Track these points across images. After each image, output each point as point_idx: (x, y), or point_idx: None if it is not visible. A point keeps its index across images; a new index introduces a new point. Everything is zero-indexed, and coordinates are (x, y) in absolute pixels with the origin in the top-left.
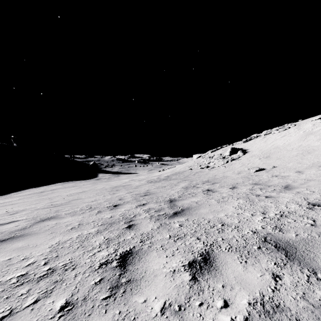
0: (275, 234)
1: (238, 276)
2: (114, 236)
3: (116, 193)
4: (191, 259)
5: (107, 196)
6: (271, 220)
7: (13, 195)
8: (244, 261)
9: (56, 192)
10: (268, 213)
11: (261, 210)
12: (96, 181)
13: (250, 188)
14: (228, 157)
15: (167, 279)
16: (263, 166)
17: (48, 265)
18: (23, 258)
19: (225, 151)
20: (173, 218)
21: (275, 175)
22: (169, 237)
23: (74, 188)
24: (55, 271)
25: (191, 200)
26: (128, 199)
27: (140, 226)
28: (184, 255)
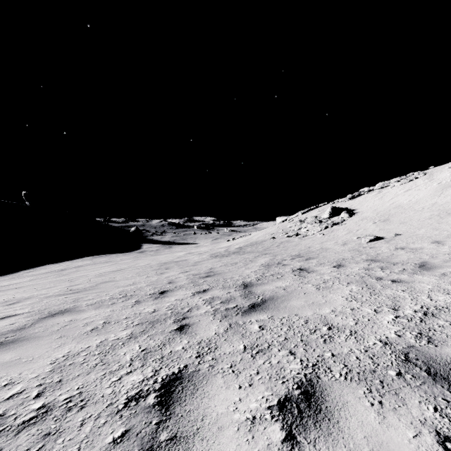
0: (422, 348)
1: (373, 434)
2: (155, 346)
3: (165, 273)
4: (283, 393)
5: (151, 277)
6: (410, 321)
7: (23, 274)
8: (376, 402)
9: (82, 271)
10: (402, 309)
11: (388, 303)
12: (138, 254)
13: (364, 266)
14: (327, 221)
15: (242, 437)
16: (380, 234)
17: (43, 398)
18: (6, 383)
19: (323, 212)
20: (249, 314)
21: (401, 247)
22: (243, 350)
23: (108, 265)
24: (51, 411)
25: (276, 285)
26: (181, 283)
27: (198, 328)
28: (269, 384)
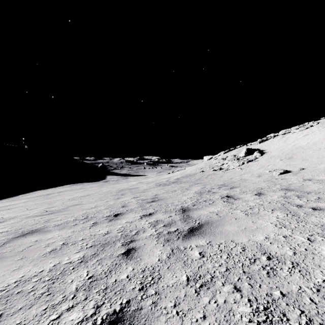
0: None
1: None
2: (101, 273)
3: (120, 198)
4: None
5: (109, 201)
6: None
7: (21, 197)
8: None
9: (62, 195)
10: None
11: (319, 231)
12: (103, 183)
13: (282, 195)
14: (243, 159)
15: None
16: (287, 168)
17: None
18: None
19: (240, 152)
20: (189, 239)
21: (308, 179)
22: (186, 282)
23: (81, 191)
24: None
25: (210, 211)
26: (132, 207)
27: (143, 253)
28: None
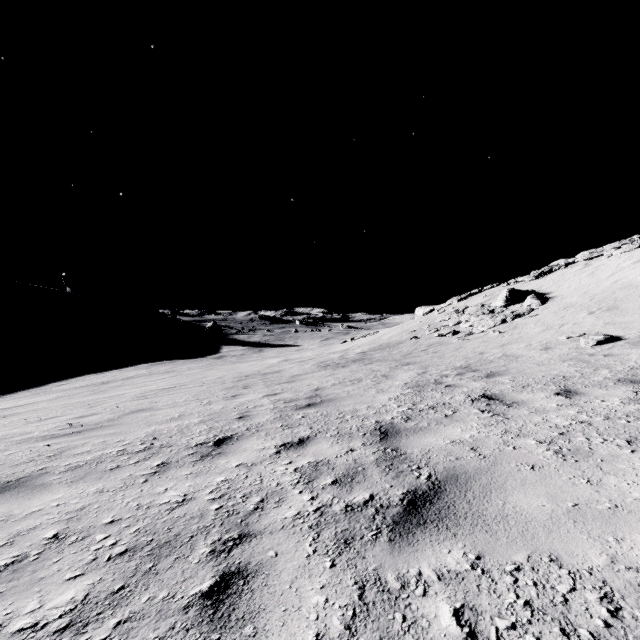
0: None
1: None
2: None
3: (240, 396)
4: None
5: (214, 403)
6: None
7: (52, 389)
8: None
9: (128, 385)
10: None
11: None
12: (214, 361)
13: (630, 396)
14: (503, 311)
15: None
16: (610, 331)
17: None
18: None
19: (493, 297)
20: (409, 540)
21: None
22: None
23: (166, 377)
24: None
25: (452, 437)
26: (261, 419)
27: (266, 599)
28: None
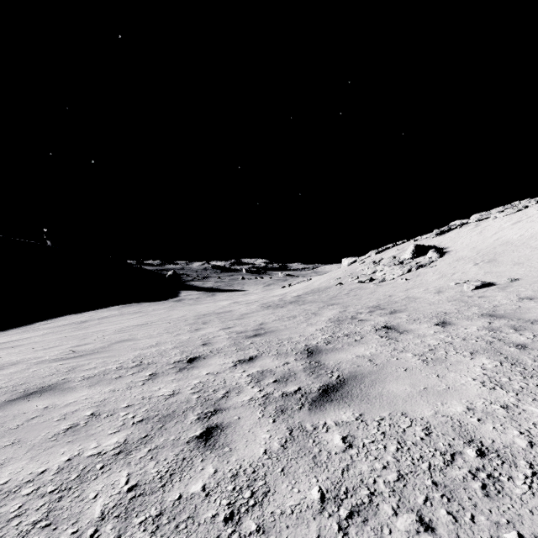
0: None
1: None
2: (154, 478)
3: (201, 330)
4: None
5: (182, 335)
6: None
7: (39, 327)
8: None
9: (105, 323)
10: None
11: None
12: (175, 303)
13: (484, 325)
14: (410, 262)
15: None
16: (488, 279)
17: None
18: None
19: (403, 251)
20: (321, 409)
21: (527, 297)
22: (320, 504)
23: (136, 316)
24: None
25: (357, 353)
26: (220, 345)
27: (235, 437)
28: None
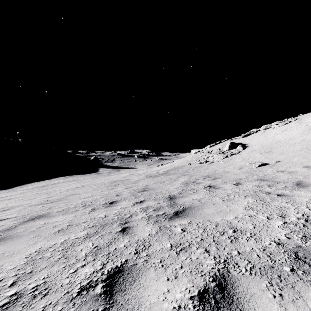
0: (308, 248)
1: None
2: (104, 244)
3: (114, 189)
4: (202, 285)
5: (104, 191)
6: (295, 226)
7: (17, 189)
8: (277, 294)
9: (57, 187)
10: (288, 216)
11: (277, 212)
12: (96, 175)
13: (256, 184)
14: (227, 152)
15: None
16: (265, 161)
17: (16, 286)
18: None
19: (224, 146)
20: (174, 220)
21: (281, 171)
22: (170, 248)
23: (75, 183)
24: (21, 298)
25: (193, 198)
26: (125, 195)
27: (136, 230)
28: (191, 277)
